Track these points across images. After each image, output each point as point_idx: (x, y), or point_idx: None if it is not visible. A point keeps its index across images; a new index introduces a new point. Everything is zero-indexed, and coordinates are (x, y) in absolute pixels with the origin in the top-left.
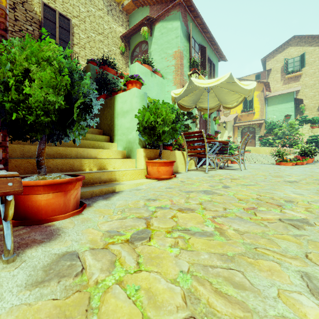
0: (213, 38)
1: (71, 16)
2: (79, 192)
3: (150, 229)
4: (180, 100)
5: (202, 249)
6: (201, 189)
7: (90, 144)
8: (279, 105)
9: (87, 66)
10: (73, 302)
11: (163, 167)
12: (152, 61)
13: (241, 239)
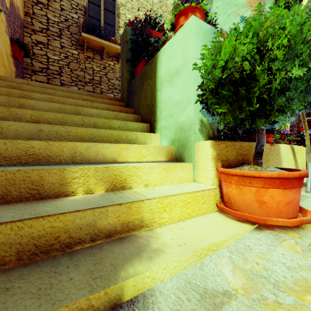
0: None
1: None
2: None
3: None
4: None
5: None
6: None
7: (111, 136)
8: None
9: (124, 31)
10: None
11: (275, 192)
12: None
13: None
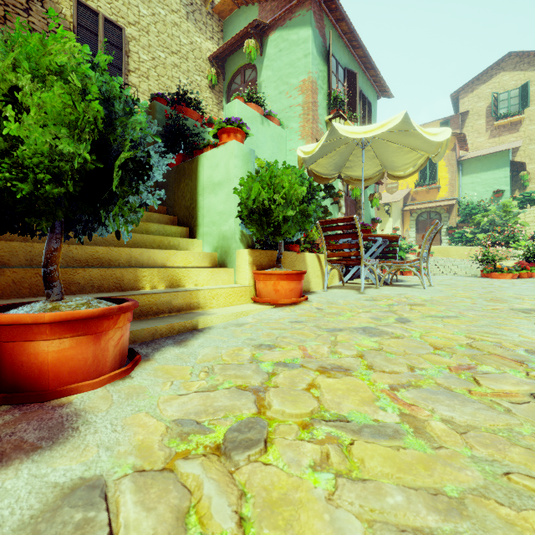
0: (369, 57)
1: (124, 23)
2: (125, 332)
3: (266, 417)
4: (312, 164)
5: (385, 475)
6: (357, 325)
7: (154, 242)
8: (484, 174)
9: (151, 106)
10: None
11: (284, 283)
12: (263, 99)
13: (467, 447)
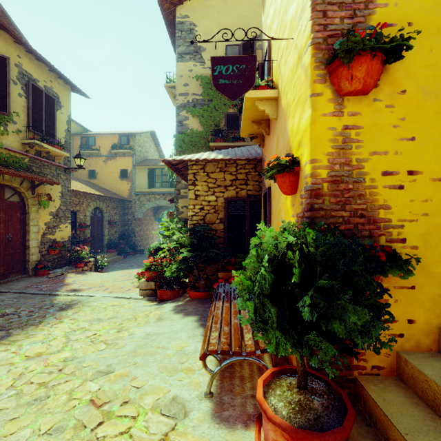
0: None
1: None
2: None
3: None
4: None
5: None
6: None
7: None
8: None
9: None
10: (150, 403)
11: None
12: None
13: None
